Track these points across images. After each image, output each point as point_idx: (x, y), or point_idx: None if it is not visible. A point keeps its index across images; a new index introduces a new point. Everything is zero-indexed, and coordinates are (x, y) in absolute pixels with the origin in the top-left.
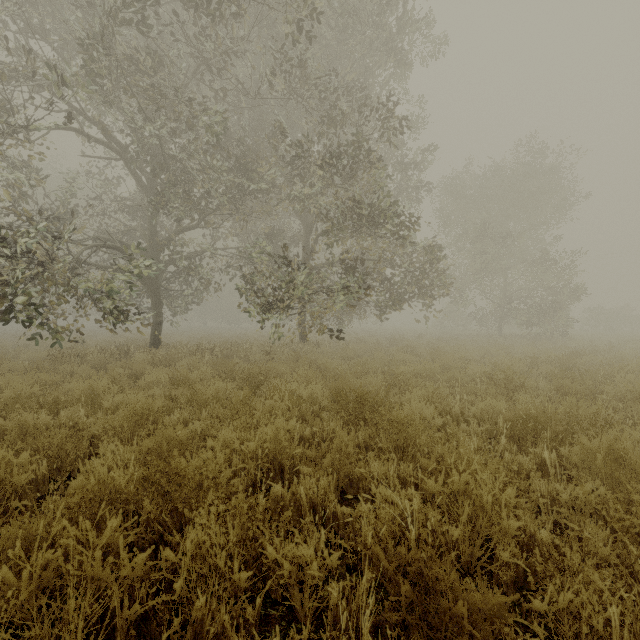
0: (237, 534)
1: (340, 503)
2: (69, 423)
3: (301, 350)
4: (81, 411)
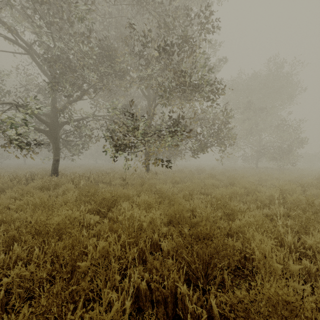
0: None
1: None
2: None
3: (146, 177)
4: None
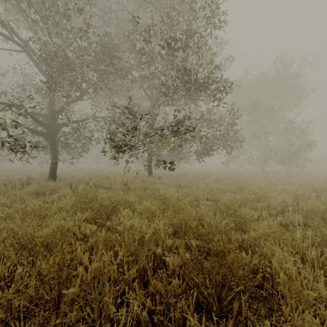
0: None
1: None
2: None
3: (148, 181)
4: None
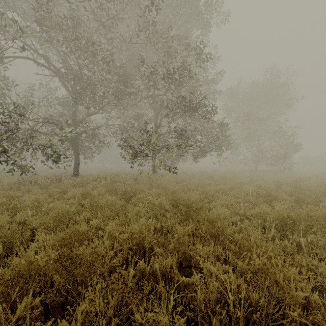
0: (115, 302)
1: (179, 270)
2: (21, 220)
3: (153, 178)
4: (29, 213)
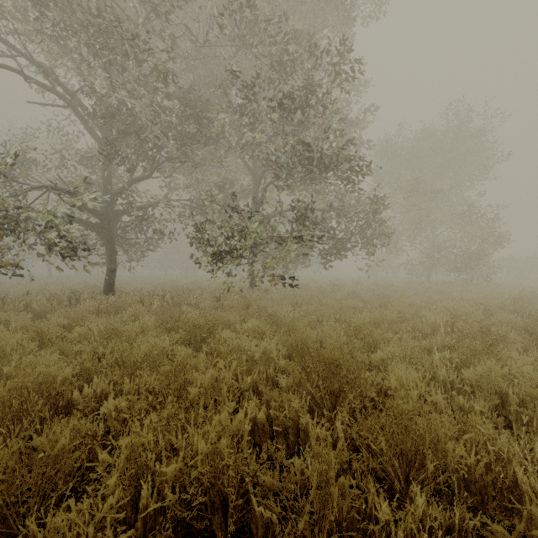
0: None
1: None
2: None
3: (250, 296)
4: None
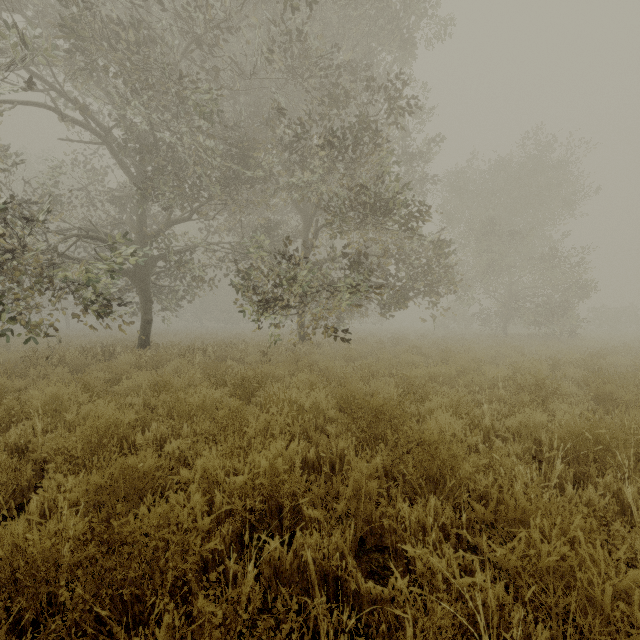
0: None
1: (358, 559)
2: (20, 441)
3: (300, 351)
4: (38, 425)
